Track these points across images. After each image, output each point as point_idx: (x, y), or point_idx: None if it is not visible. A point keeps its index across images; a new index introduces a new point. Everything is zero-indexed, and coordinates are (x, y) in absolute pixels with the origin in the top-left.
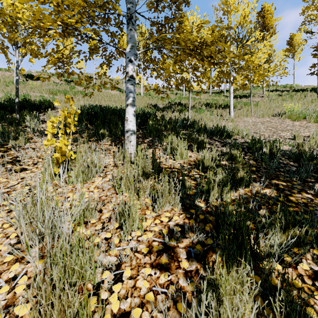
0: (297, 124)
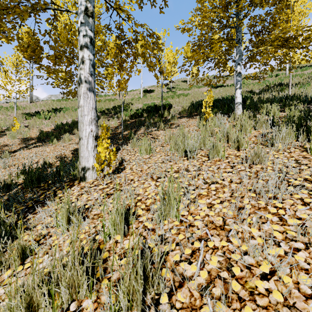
0: None
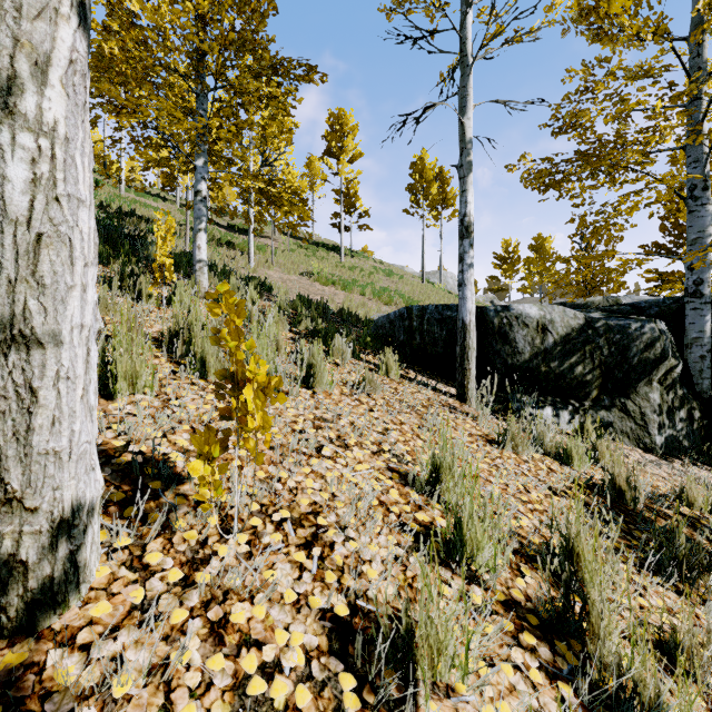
0: (327, 290)
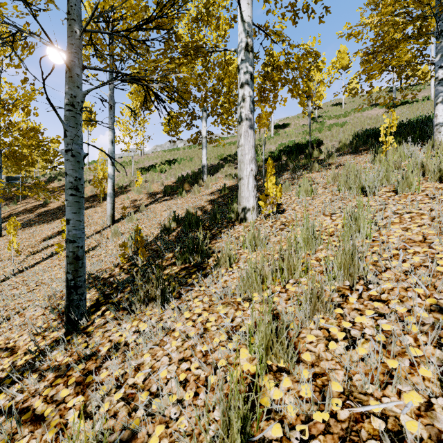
0: None
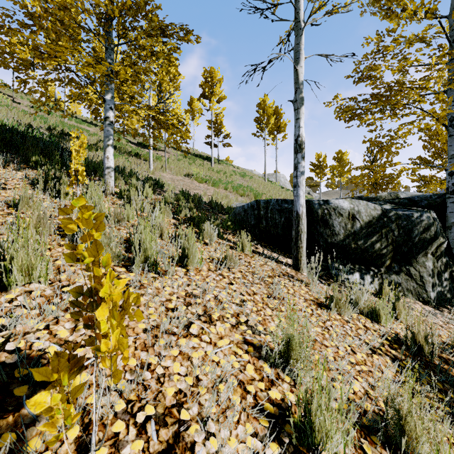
0: (202, 186)
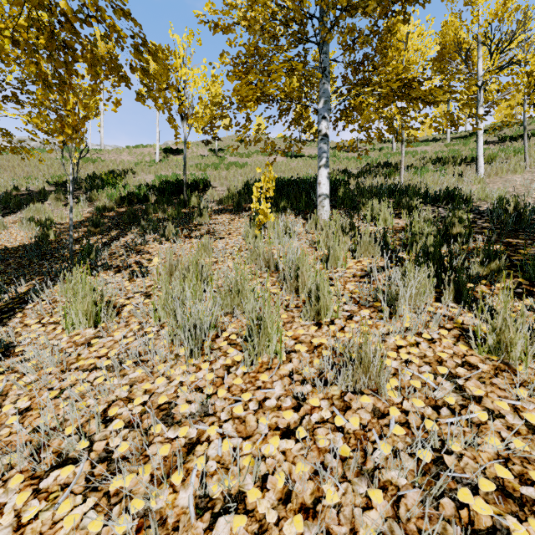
0: None
